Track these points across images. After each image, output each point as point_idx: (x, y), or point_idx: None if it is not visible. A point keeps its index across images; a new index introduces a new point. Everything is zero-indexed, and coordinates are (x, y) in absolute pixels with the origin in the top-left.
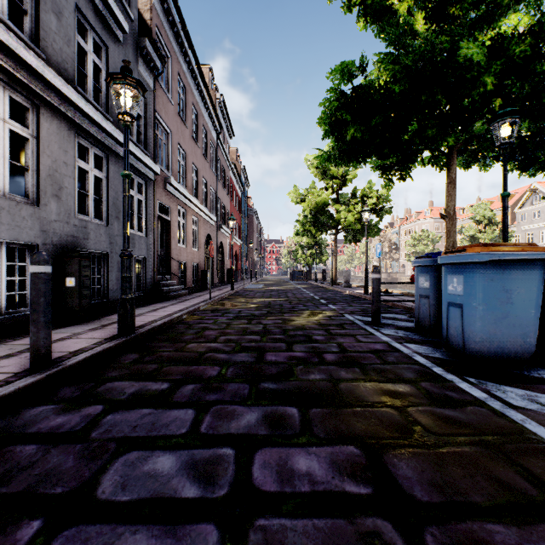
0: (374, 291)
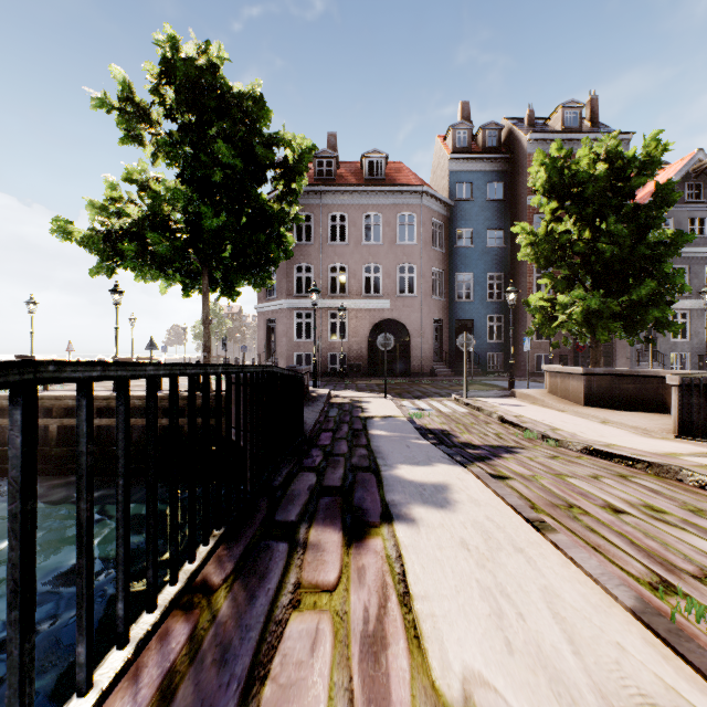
0: None
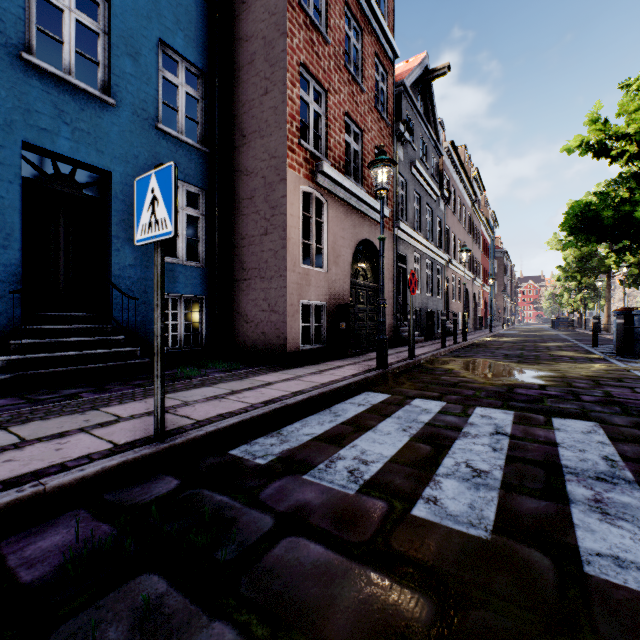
0: (593, 329)
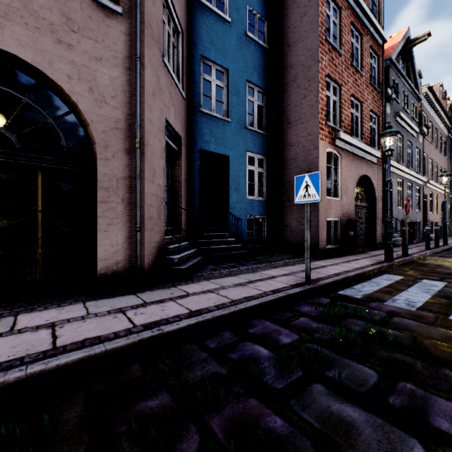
0: None
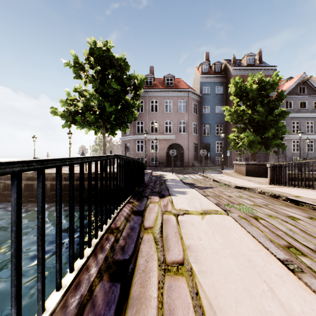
0: None
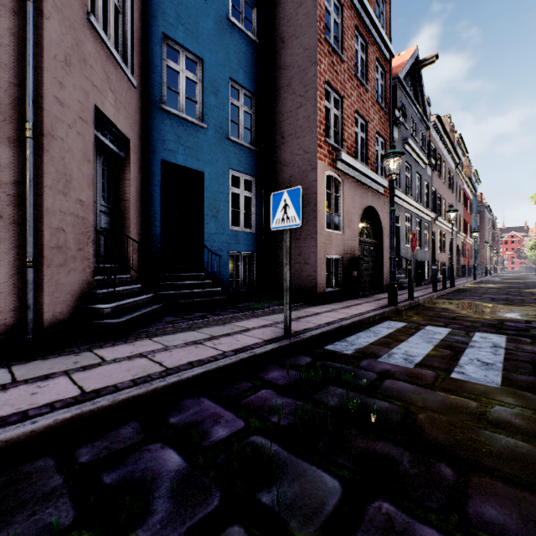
0: None
